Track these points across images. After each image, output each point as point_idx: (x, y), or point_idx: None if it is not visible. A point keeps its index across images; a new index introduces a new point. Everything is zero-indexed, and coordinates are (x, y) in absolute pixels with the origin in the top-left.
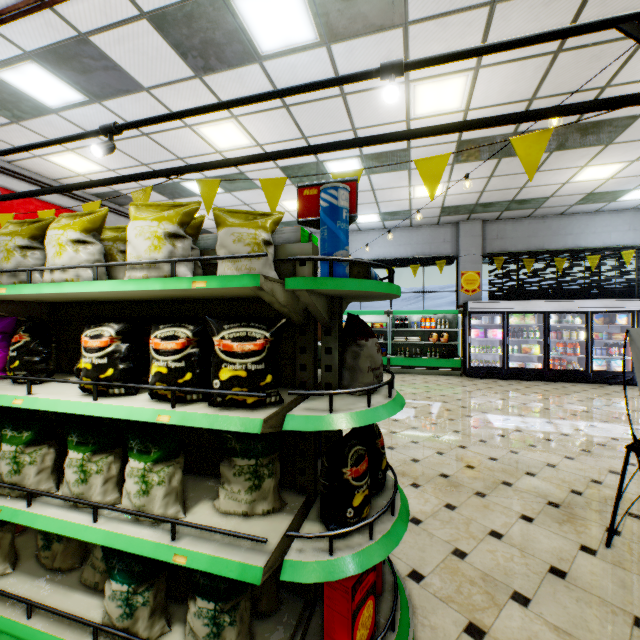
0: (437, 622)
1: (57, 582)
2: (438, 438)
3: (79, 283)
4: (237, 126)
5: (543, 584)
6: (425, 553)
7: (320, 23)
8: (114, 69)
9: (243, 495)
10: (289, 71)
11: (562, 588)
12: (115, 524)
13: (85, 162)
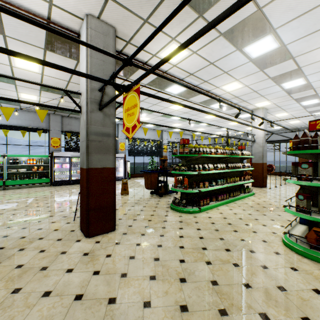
0: (8, 253)
1: None
2: (27, 210)
3: None
4: None
5: (50, 233)
6: (8, 242)
7: None
8: None
9: None
10: None
11: (56, 232)
12: None
13: None
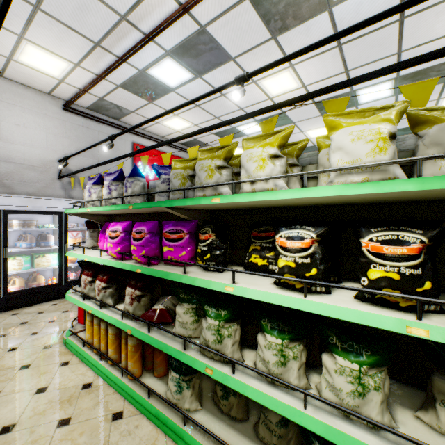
0: None
1: (237, 430)
2: None
3: (295, 190)
4: (291, 73)
5: None
6: None
7: None
8: (215, 48)
9: None
10: (354, 10)
11: None
12: (327, 417)
13: (182, 122)
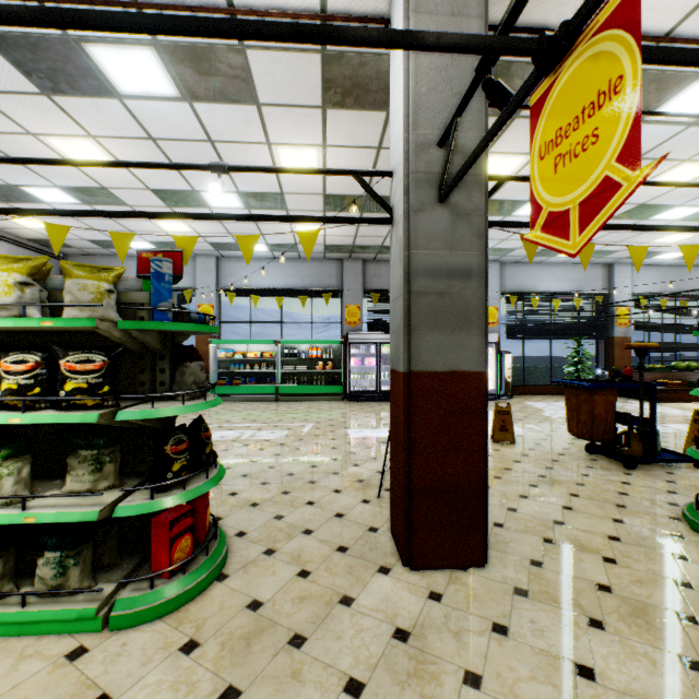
0: (246, 553)
1: None
2: (299, 450)
3: None
4: (96, 145)
5: (327, 522)
6: (254, 521)
7: (180, 85)
8: None
9: (87, 477)
10: (153, 112)
11: (337, 522)
12: None
13: None
